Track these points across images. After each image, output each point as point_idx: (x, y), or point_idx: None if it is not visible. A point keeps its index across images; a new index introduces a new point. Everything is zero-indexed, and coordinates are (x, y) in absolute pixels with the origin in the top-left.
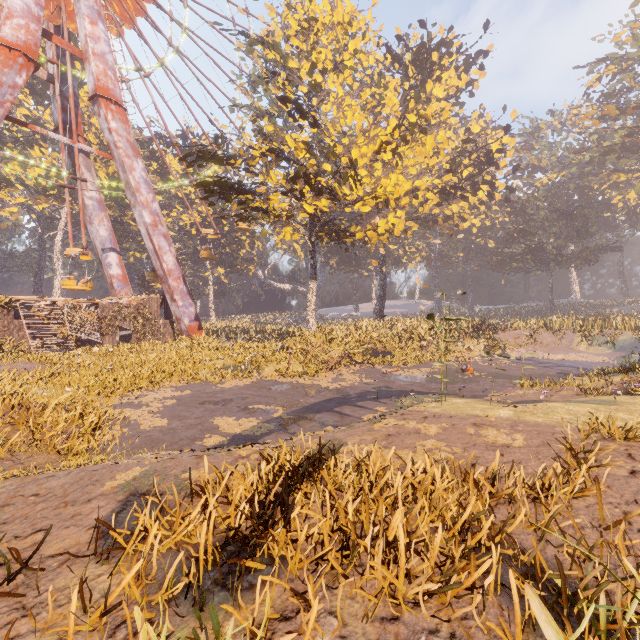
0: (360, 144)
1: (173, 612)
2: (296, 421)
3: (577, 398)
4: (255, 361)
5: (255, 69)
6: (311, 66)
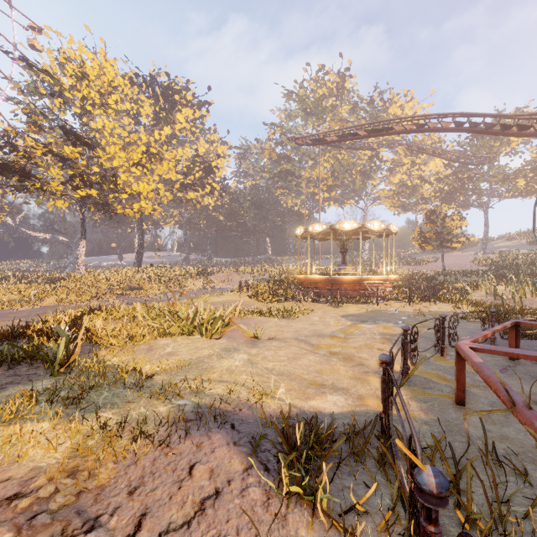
0: (120, 155)
1: None
2: None
3: None
4: (37, 295)
5: (34, 85)
6: (83, 97)
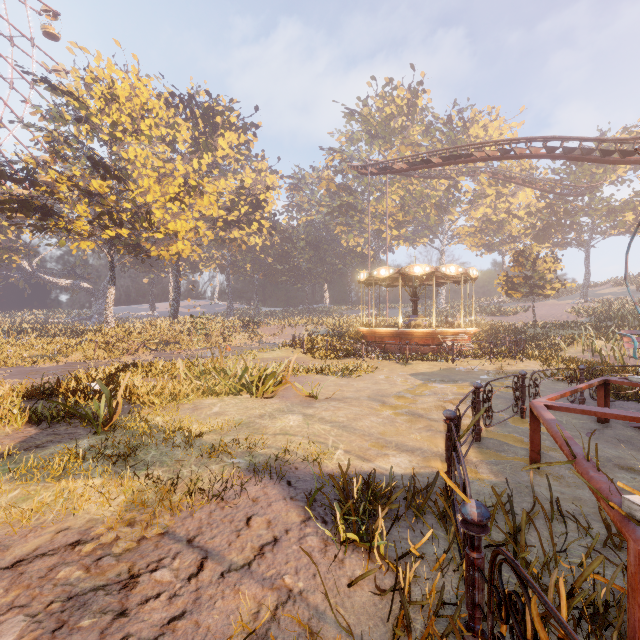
0: (155, 189)
1: None
2: None
3: None
4: (61, 350)
5: (57, 110)
6: (112, 122)
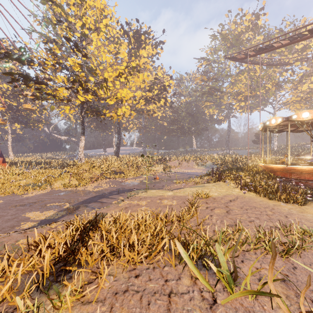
0: (109, 70)
1: (31, 299)
2: (78, 208)
3: (193, 186)
4: (48, 180)
5: (47, 14)
6: (82, 24)
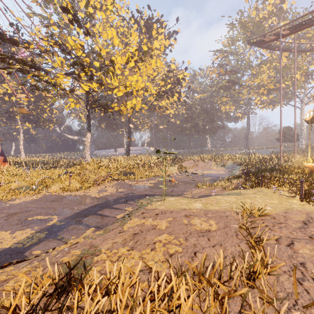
0: (117, 56)
1: None
2: (66, 226)
3: (224, 192)
4: (45, 182)
5: None
6: (86, 2)
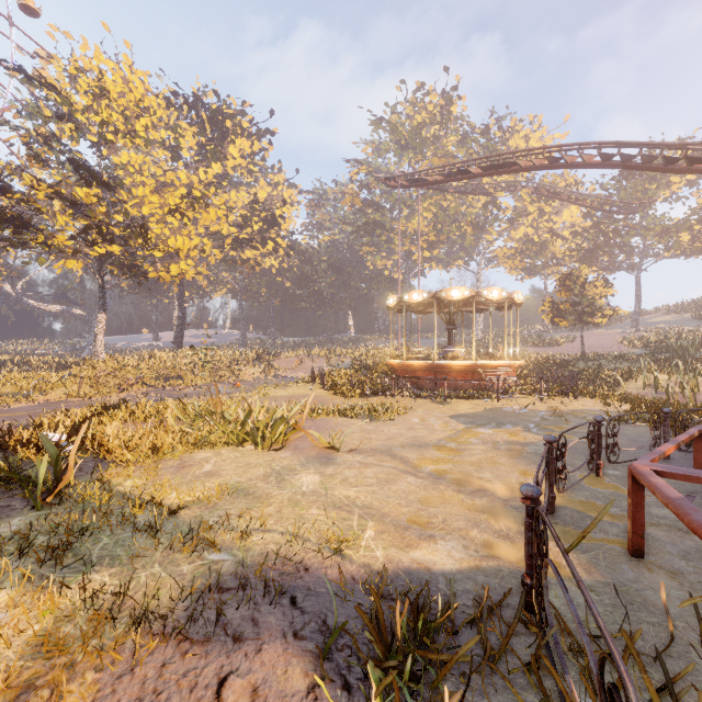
0: (152, 200)
1: None
2: None
3: None
4: (39, 387)
5: (35, 105)
6: (102, 121)
